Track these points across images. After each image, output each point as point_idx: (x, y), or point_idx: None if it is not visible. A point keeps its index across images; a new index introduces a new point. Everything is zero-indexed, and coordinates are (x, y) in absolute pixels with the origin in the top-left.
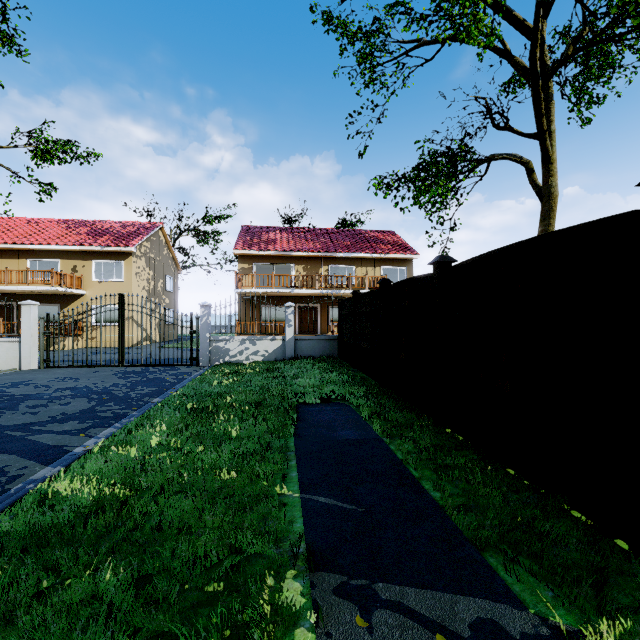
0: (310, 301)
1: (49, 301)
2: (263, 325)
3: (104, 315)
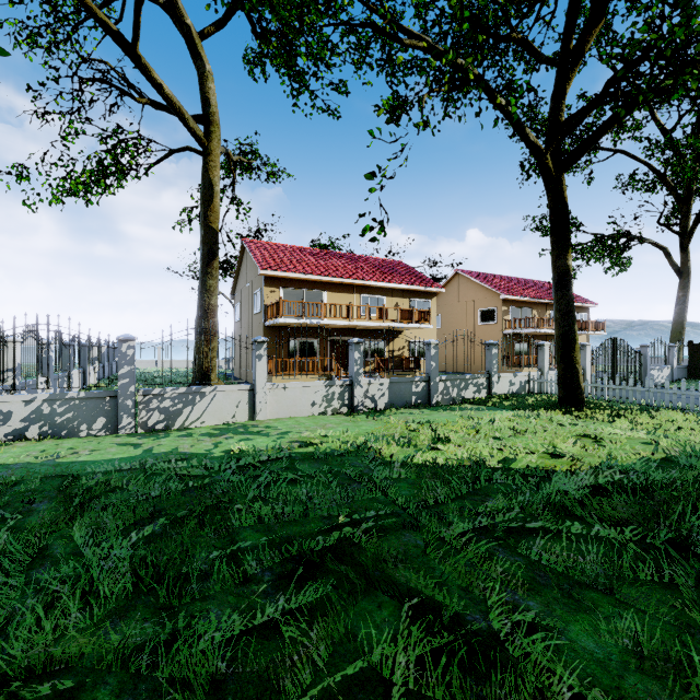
0: (540, 338)
1: (377, 336)
2: (515, 358)
3: (417, 350)
